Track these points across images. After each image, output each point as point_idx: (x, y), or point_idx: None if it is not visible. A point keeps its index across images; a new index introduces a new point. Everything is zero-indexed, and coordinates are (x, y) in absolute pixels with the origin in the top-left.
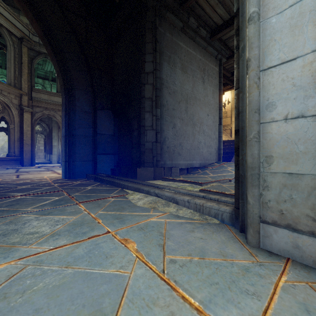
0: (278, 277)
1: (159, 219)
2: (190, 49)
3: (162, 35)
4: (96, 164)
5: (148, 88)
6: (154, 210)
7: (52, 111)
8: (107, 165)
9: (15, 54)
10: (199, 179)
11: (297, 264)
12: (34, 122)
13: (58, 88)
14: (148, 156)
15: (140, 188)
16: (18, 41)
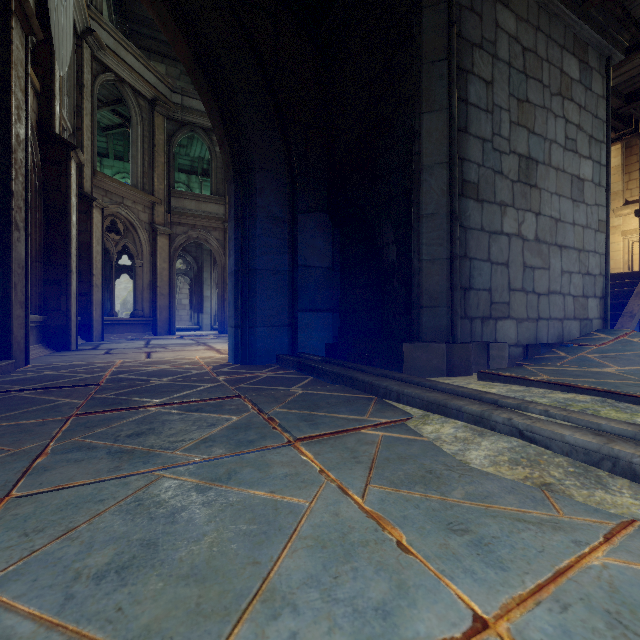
0: None
1: (636, 560)
2: (532, 35)
3: (465, 4)
4: (295, 332)
5: (429, 142)
6: (555, 496)
7: (203, 231)
8: (318, 336)
9: (144, 131)
10: (617, 384)
11: None
12: (173, 253)
13: (212, 187)
14: (429, 314)
15: (447, 404)
16: (148, 107)
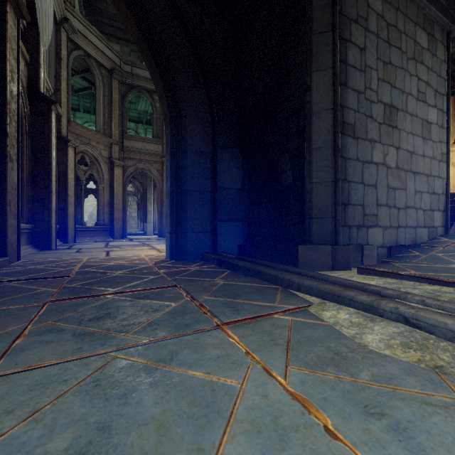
0: None
1: None
2: (394, 14)
3: None
4: (215, 237)
5: (318, 93)
6: (450, 379)
7: (147, 163)
8: (232, 239)
9: (105, 92)
10: None
11: None
12: (126, 179)
13: (154, 132)
14: (318, 223)
15: (341, 294)
16: (108, 74)
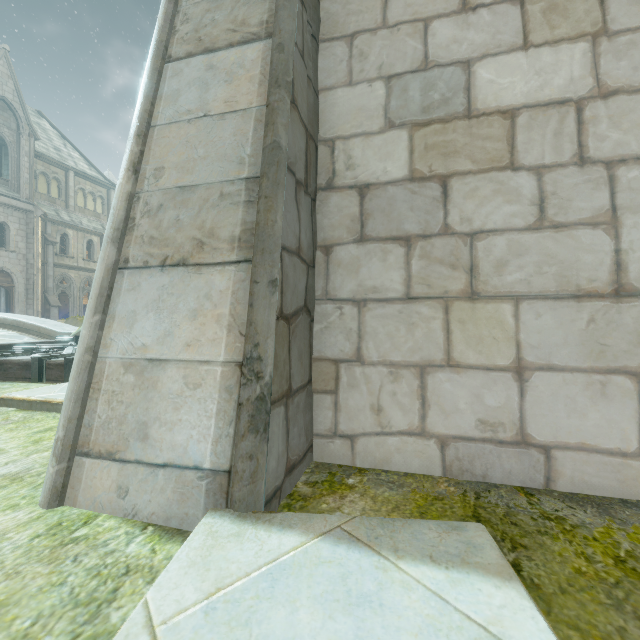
0: None
1: None
2: None
3: None
4: None
5: None
6: None
7: None
8: None
9: None
10: None
11: None
12: None
13: None
14: None
15: None
16: None
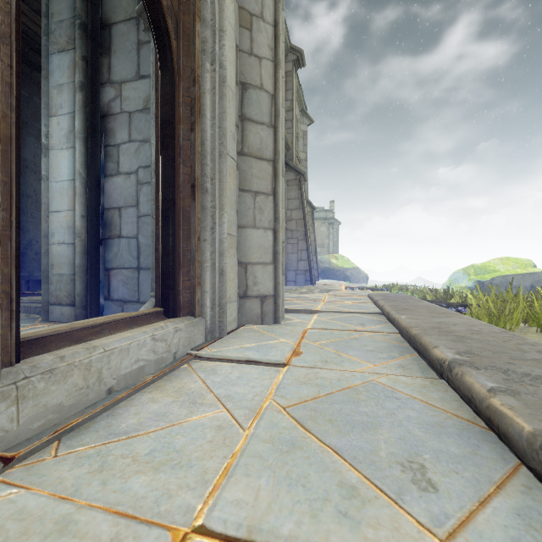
0: (36, 325)
1: None
2: None
3: (26, 99)
4: None
5: None
6: None
7: None
8: None
9: None
10: None
11: (60, 322)
12: None
13: None
14: None
15: None
16: None
